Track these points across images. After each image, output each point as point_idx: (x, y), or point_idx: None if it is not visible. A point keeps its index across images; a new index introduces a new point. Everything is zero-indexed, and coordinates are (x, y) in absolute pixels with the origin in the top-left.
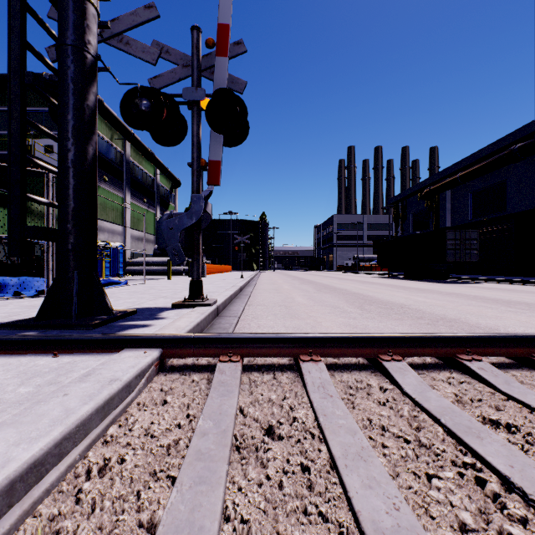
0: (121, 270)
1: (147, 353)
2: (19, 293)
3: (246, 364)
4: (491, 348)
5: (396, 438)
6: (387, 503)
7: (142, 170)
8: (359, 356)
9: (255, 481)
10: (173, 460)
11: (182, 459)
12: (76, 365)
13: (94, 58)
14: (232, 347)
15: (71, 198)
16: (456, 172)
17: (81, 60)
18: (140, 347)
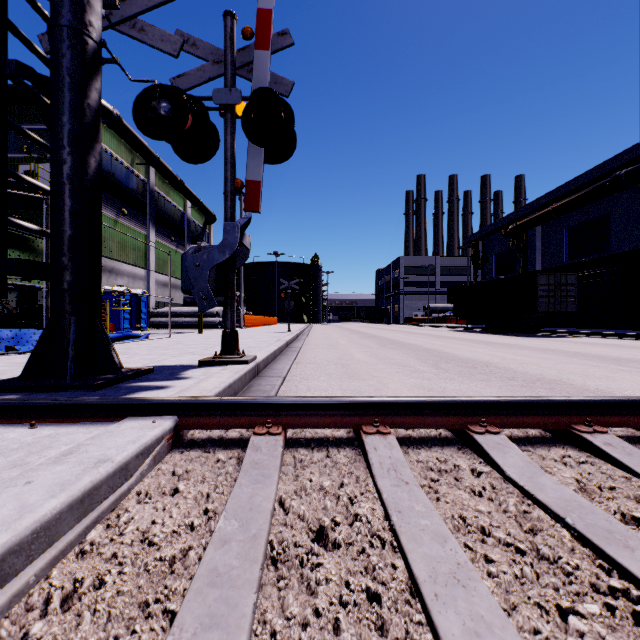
0: (144, 322)
1: (157, 422)
2: (12, 348)
3: (290, 438)
4: (617, 416)
5: (504, 547)
6: None
7: (169, 202)
8: (442, 427)
9: (297, 621)
10: (176, 583)
11: (190, 581)
12: (57, 440)
13: (97, 44)
14: (272, 415)
15: (67, 223)
16: (549, 204)
17: (80, 46)
18: (149, 415)
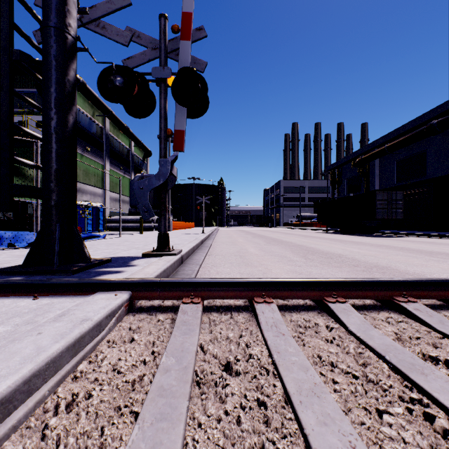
0: (101, 226)
1: (118, 295)
2: (12, 245)
3: (206, 306)
4: (424, 291)
5: (345, 374)
6: (343, 441)
7: (119, 142)
8: (307, 298)
9: (214, 417)
10: (137, 395)
11: (146, 394)
12: (53, 306)
13: (74, 38)
14: (194, 290)
15: (54, 160)
16: (384, 144)
17: (62, 40)
18: (112, 290)
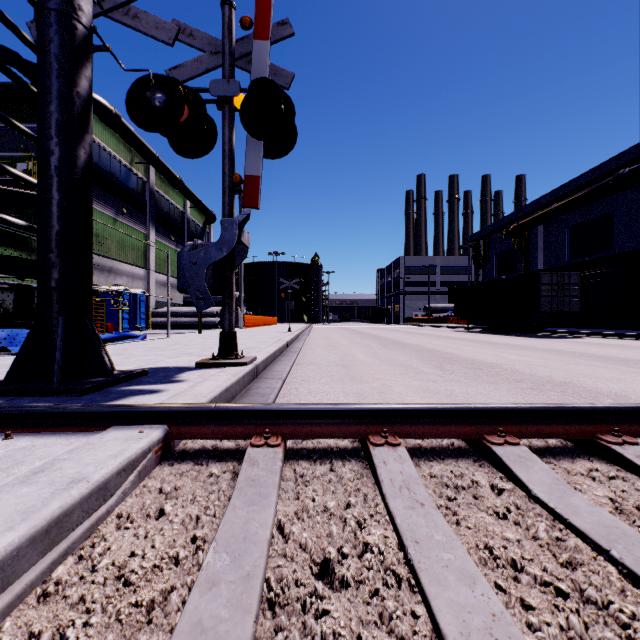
0: (143, 322)
1: (144, 433)
2: (6, 349)
3: (290, 449)
4: None
5: (543, 588)
6: None
7: (169, 202)
8: (456, 437)
9: None
10: (152, 639)
11: (169, 637)
12: (32, 453)
13: (87, 30)
14: (270, 423)
15: (54, 218)
16: (551, 203)
17: (68, 31)
18: (136, 423)
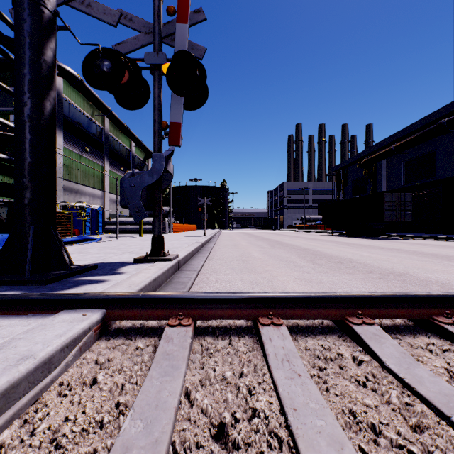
0: (100, 228)
1: (86, 315)
2: None
3: (199, 327)
4: None
5: (398, 451)
6: None
7: (119, 143)
8: (325, 318)
9: None
10: None
11: None
12: None
13: (51, 13)
14: (184, 307)
15: (27, 152)
16: (391, 144)
17: (37, 14)
18: (82, 308)
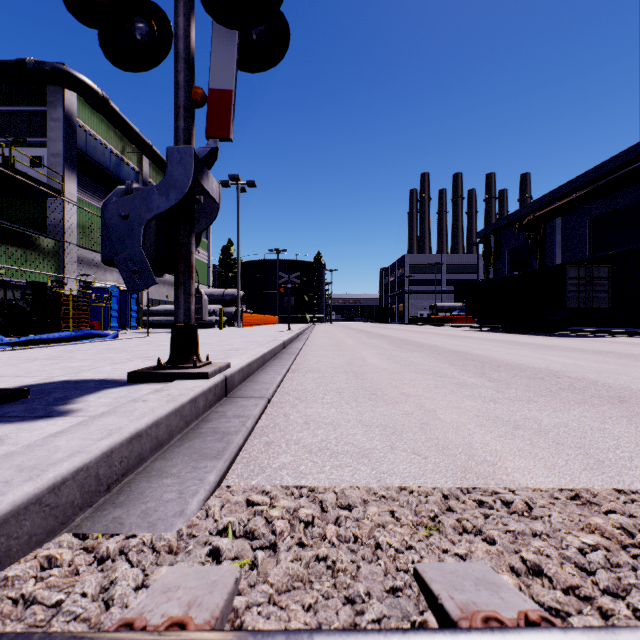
0: (134, 321)
1: None
2: None
3: None
4: None
5: None
6: None
7: None
8: None
9: None
10: None
11: None
12: None
13: None
14: None
15: None
16: (570, 193)
17: None
18: None
